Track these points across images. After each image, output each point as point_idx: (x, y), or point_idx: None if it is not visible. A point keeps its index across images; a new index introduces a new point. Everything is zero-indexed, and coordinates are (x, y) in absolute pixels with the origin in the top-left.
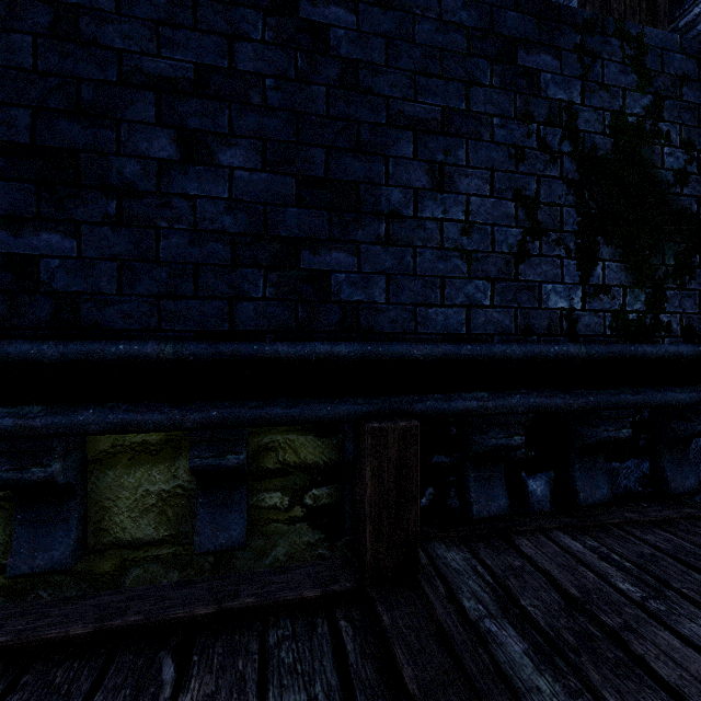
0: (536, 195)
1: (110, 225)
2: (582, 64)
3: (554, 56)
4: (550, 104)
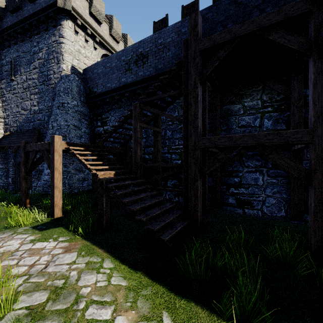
0: None
1: None
2: None
3: None
4: None
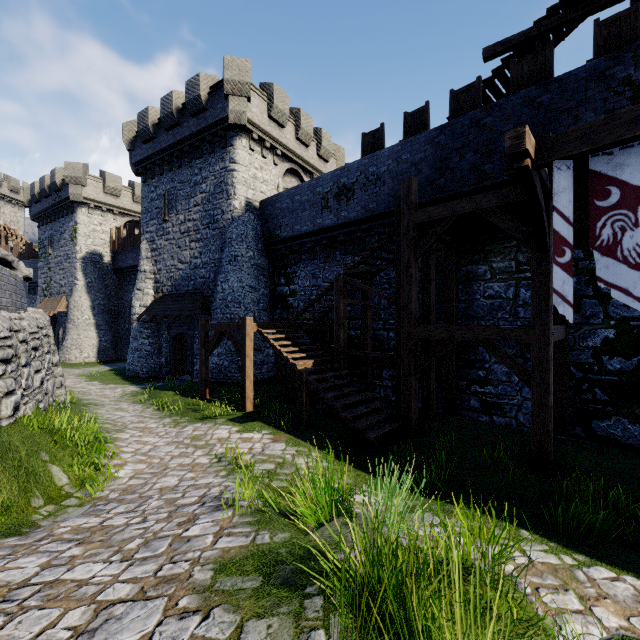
0: (612, 108)
1: (498, 160)
2: (634, 61)
3: (621, 66)
4: (619, 80)
